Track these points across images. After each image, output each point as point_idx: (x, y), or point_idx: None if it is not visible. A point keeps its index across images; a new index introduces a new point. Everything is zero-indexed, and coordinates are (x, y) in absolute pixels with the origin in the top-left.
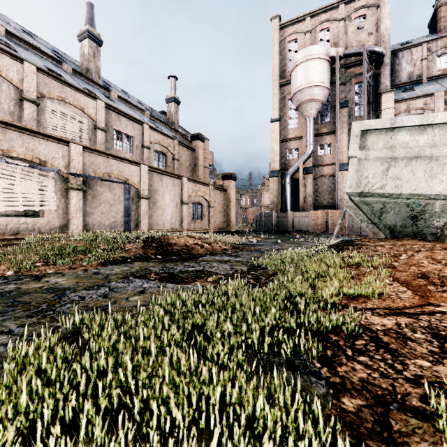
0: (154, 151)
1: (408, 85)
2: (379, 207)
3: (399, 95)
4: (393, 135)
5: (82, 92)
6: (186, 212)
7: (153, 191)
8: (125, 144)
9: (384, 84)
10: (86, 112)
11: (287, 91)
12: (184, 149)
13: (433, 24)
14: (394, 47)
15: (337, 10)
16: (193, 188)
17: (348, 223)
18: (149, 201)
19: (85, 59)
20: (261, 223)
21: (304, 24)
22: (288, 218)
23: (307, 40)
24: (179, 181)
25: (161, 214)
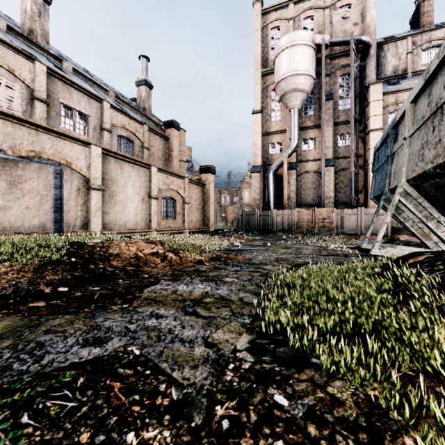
0: (118, 136)
1: (393, 79)
2: None
3: (386, 88)
4: None
5: (10, 47)
6: (155, 209)
7: (109, 180)
8: (77, 124)
9: (370, 77)
10: (17, 75)
11: (270, 81)
12: (155, 137)
13: (415, 20)
14: (379, 41)
15: None
16: (164, 181)
17: (336, 222)
18: (103, 193)
19: (27, 17)
20: (242, 222)
21: (287, 10)
22: (271, 217)
23: (291, 28)
24: (146, 171)
25: (121, 211)
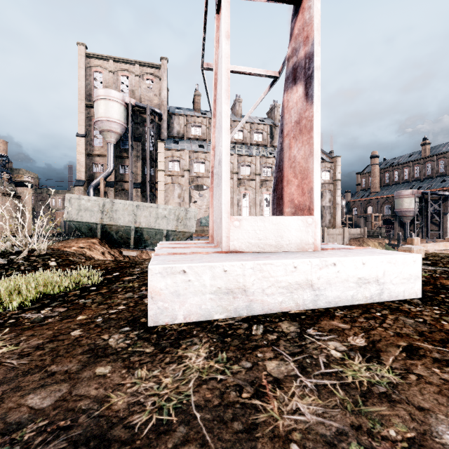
0: None
1: (177, 138)
2: (78, 225)
3: (170, 144)
4: (80, 201)
5: None
6: None
7: None
8: None
9: (164, 134)
10: None
11: (93, 113)
12: None
13: (194, 103)
14: (172, 110)
15: (134, 66)
16: None
17: None
18: None
19: None
20: (65, 227)
21: (108, 63)
22: None
23: (111, 78)
24: None
25: None
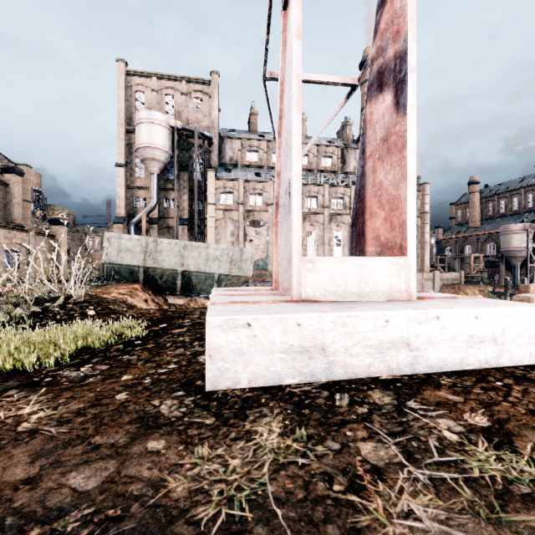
0: None
1: (230, 166)
2: (118, 269)
3: (222, 173)
4: (121, 240)
5: None
6: None
7: None
8: None
9: (214, 161)
10: None
11: (134, 139)
12: None
13: (249, 124)
14: (224, 132)
15: (180, 83)
16: (6, 235)
17: None
18: None
19: None
20: (103, 270)
21: (151, 81)
22: None
23: (154, 98)
24: None
25: None
